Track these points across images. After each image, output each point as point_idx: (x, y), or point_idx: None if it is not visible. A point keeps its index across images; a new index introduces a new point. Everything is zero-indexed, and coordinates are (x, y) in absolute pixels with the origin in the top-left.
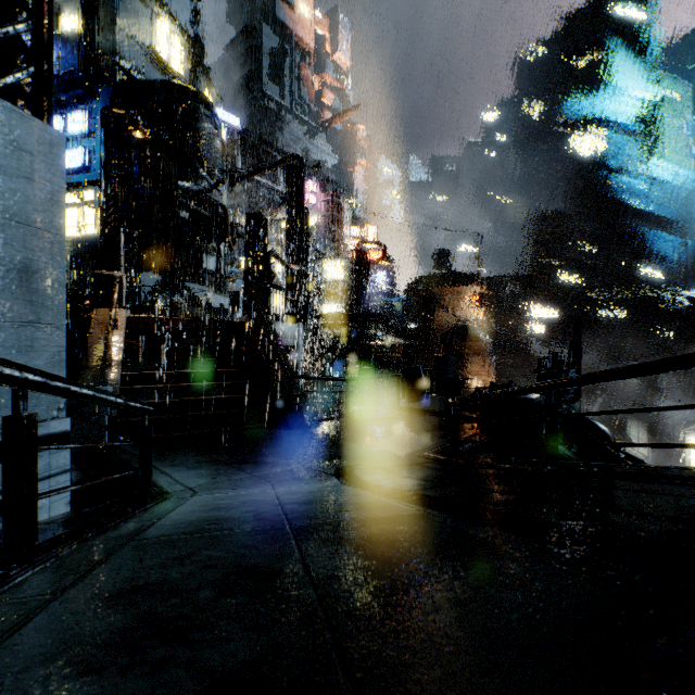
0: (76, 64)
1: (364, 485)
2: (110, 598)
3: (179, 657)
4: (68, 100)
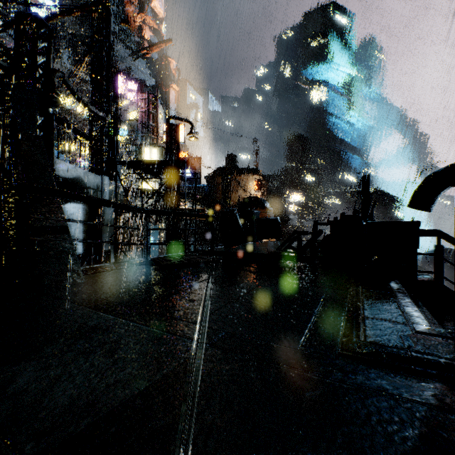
0: None
1: None
2: None
3: None
4: None
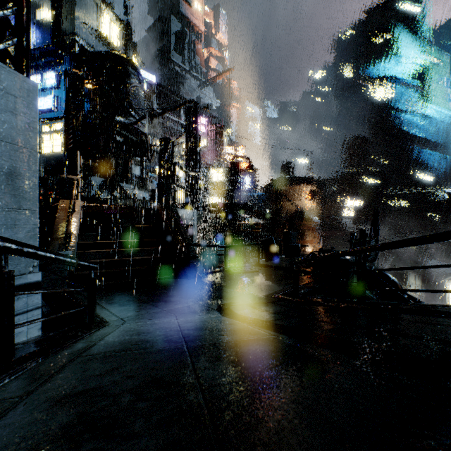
0: (49, 41)
1: (236, 317)
2: (59, 401)
3: (104, 449)
4: (44, 64)
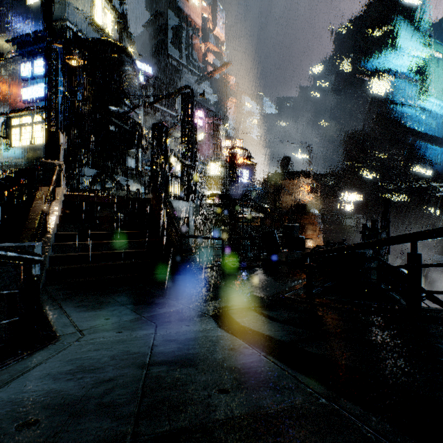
0: (39, 26)
1: (239, 331)
2: None
3: None
4: (35, 51)
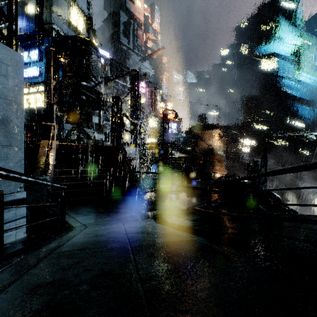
0: (34, 28)
1: (167, 224)
2: (32, 290)
3: None
4: (31, 44)
